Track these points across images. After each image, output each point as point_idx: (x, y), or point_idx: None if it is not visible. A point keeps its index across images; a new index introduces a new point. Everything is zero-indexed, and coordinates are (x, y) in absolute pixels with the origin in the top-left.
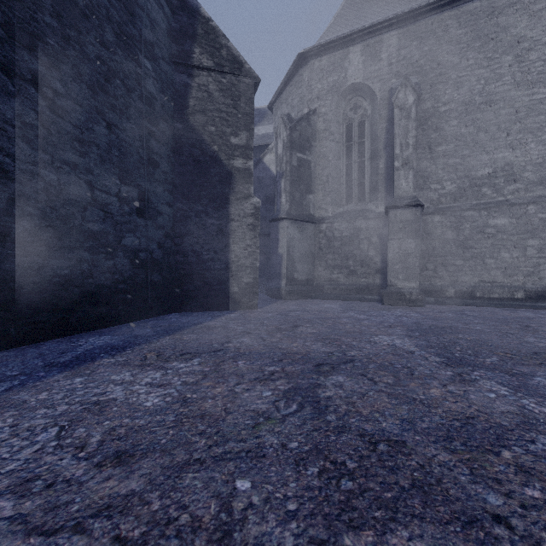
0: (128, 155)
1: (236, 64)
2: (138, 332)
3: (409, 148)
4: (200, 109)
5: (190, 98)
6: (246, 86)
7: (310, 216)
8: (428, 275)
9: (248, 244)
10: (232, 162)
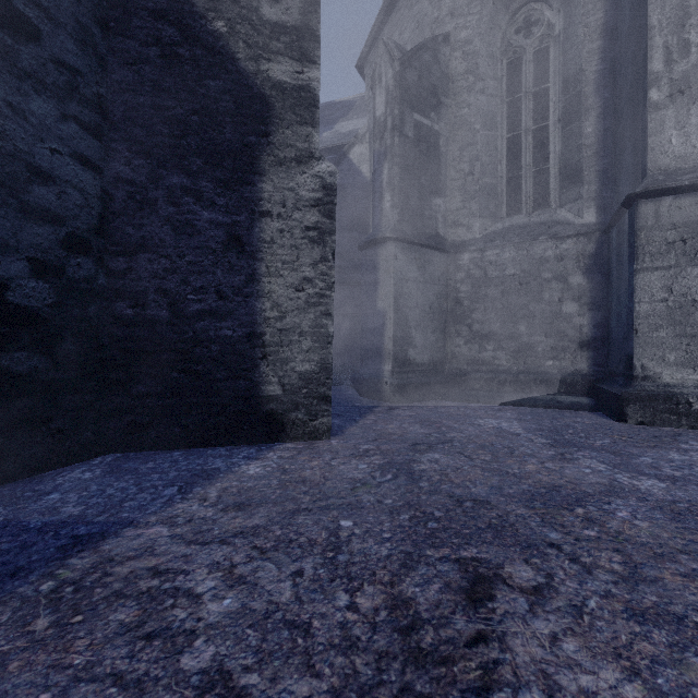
0: None
1: None
2: None
3: (691, 54)
4: None
5: None
6: None
7: (437, 238)
8: None
9: (307, 276)
10: (265, 67)
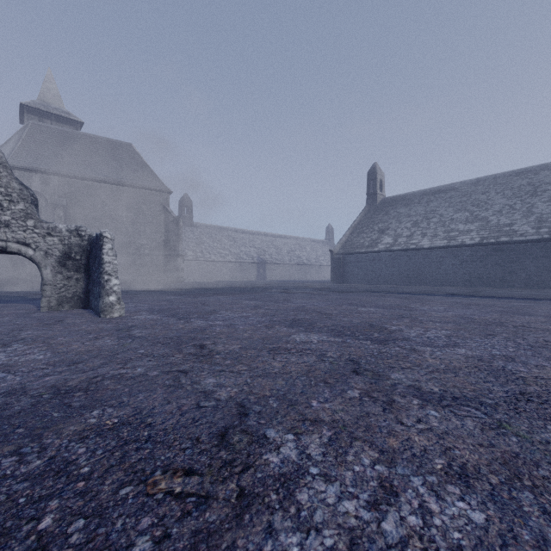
0: None
1: None
2: None
3: None
4: None
5: None
6: None
7: None
8: None
9: None
10: None
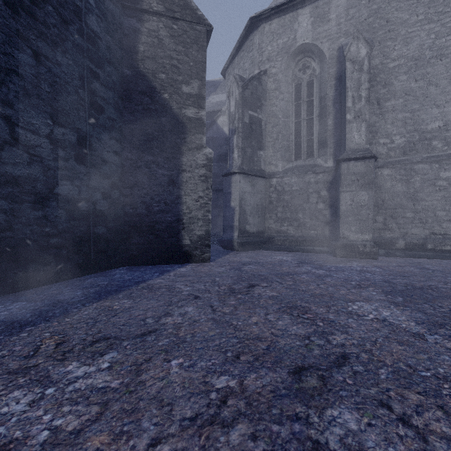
0: (64, 94)
1: (188, 10)
2: (65, 295)
3: (362, 101)
4: (149, 55)
5: (140, 44)
6: (198, 33)
7: (260, 171)
8: (377, 228)
9: (200, 195)
10: (183, 111)
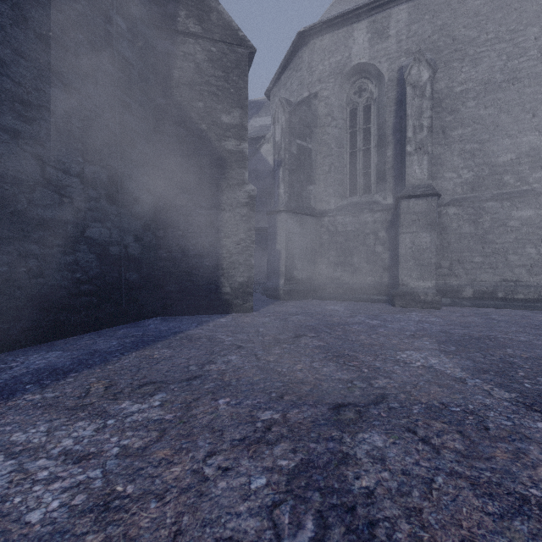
0: (94, 128)
1: (228, 31)
2: (100, 345)
3: (424, 131)
4: (185, 82)
5: (174, 69)
6: (239, 56)
7: (310, 209)
8: (442, 274)
9: (242, 238)
10: (223, 143)
